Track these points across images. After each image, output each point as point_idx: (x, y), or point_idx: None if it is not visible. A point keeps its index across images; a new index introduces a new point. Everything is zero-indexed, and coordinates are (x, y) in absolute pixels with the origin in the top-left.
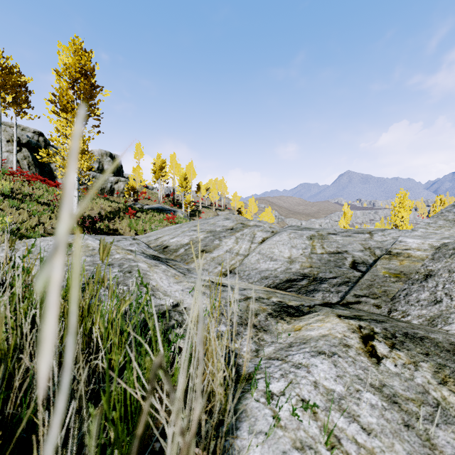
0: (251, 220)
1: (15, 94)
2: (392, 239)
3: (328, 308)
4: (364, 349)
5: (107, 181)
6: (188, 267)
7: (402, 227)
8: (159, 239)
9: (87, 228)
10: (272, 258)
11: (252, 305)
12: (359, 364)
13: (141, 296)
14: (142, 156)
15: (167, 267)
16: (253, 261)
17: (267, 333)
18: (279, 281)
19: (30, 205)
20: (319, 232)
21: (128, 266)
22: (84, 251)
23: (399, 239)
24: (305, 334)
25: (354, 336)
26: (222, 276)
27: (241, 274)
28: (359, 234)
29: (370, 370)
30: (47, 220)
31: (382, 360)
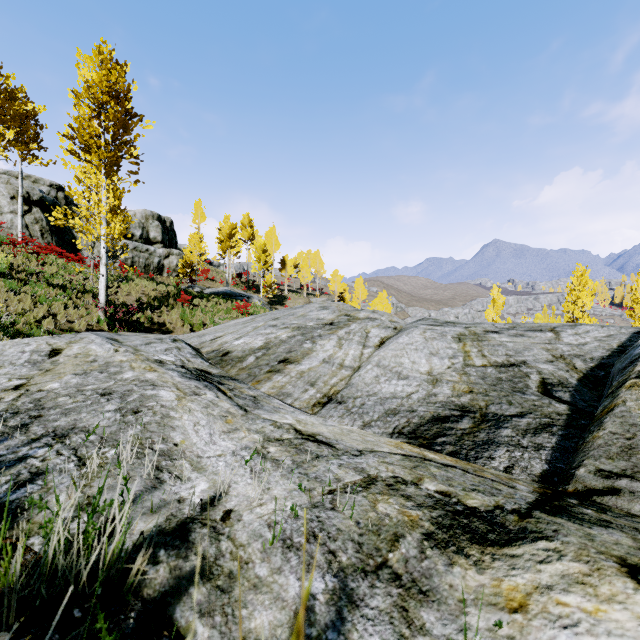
0: (361, 310)
1: (21, 130)
2: (596, 341)
3: (569, 521)
4: None
5: (154, 255)
6: (255, 394)
7: (583, 321)
8: (217, 341)
9: (120, 322)
10: (401, 374)
11: (382, 505)
12: None
13: (112, 501)
14: (204, 219)
15: (216, 396)
16: (369, 380)
17: (430, 601)
18: (418, 421)
19: (37, 288)
20: (470, 329)
21: (137, 399)
22: (76, 364)
23: None
24: None
25: None
26: (317, 408)
27: (349, 403)
28: (535, 332)
29: None
30: (61, 310)
31: None
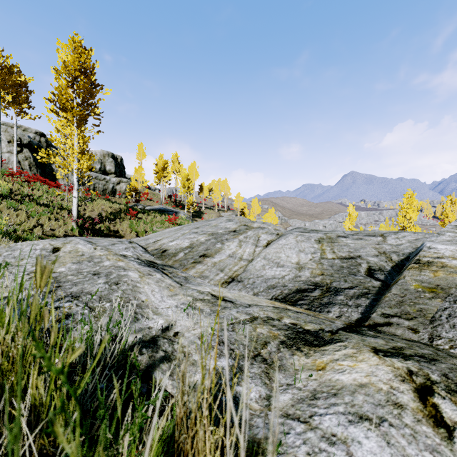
0: (255, 222)
1: (16, 94)
2: (408, 242)
3: (356, 335)
4: (424, 411)
5: (109, 182)
6: (185, 275)
7: (410, 229)
8: (158, 242)
9: (87, 230)
10: (279, 264)
11: (259, 329)
12: (423, 440)
13: (119, 322)
14: (144, 156)
15: (162, 276)
16: (258, 268)
17: (280, 370)
18: (287, 292)
19: (29, 206)
20: (328, 235)
21: (116, 276)
22: (71, 257)
23: (427, 245)
24: (333, 378)
25: (405, 388)
26: (224, 285)
27: (245, 282)
28: (370, 236)
29: (442, 451)
30: (46, 222)
31: (454, 431)
